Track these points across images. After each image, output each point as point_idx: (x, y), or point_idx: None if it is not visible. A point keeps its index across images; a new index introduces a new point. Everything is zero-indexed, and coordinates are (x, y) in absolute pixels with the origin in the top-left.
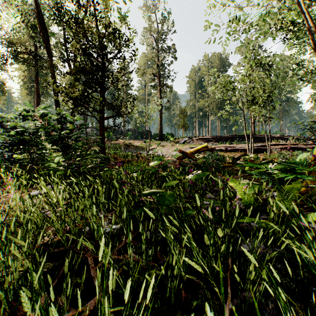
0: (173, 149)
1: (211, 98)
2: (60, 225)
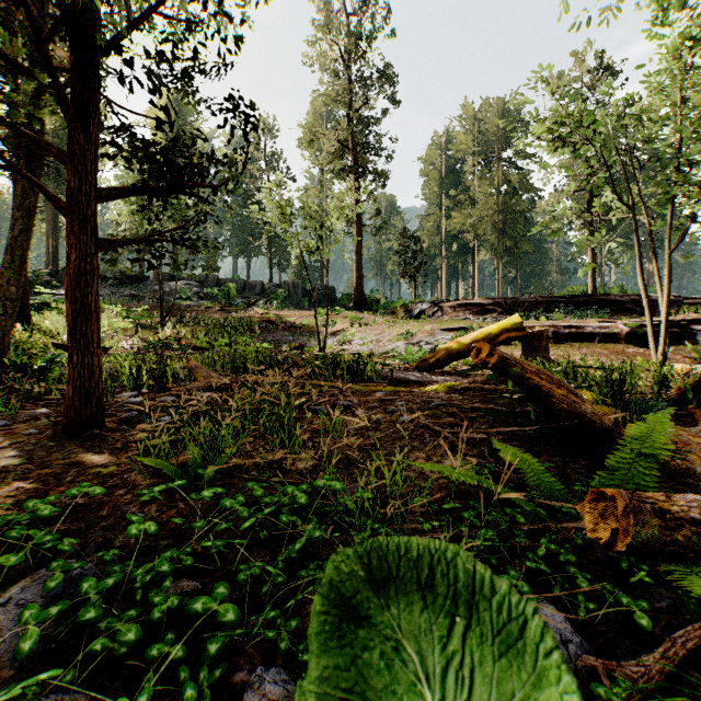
0: (394, 334)
1: (480, 207)
2: None
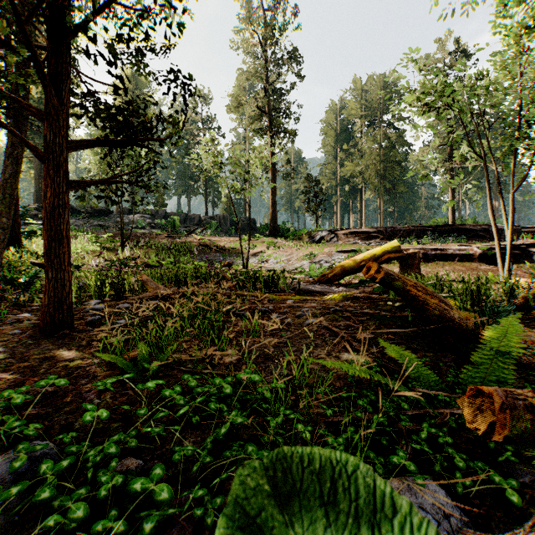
0: (300, 255)
1: (366, 157)
2: None
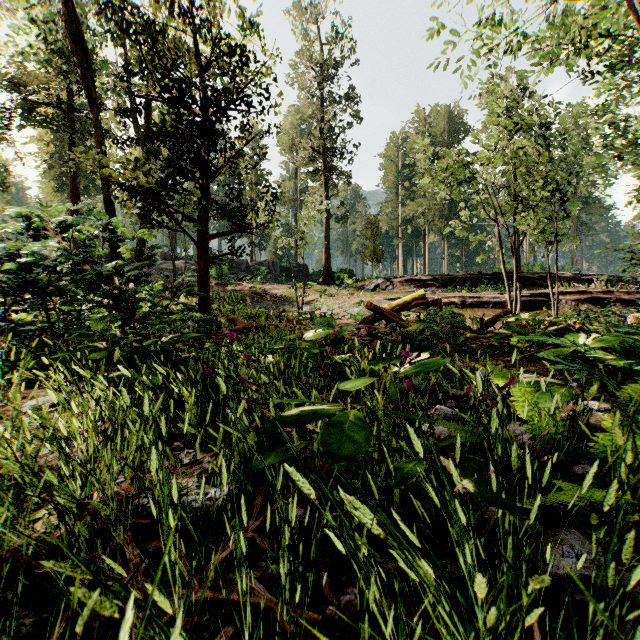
0: (352, 303)
1: (429, 197)
2: (81, 489)
